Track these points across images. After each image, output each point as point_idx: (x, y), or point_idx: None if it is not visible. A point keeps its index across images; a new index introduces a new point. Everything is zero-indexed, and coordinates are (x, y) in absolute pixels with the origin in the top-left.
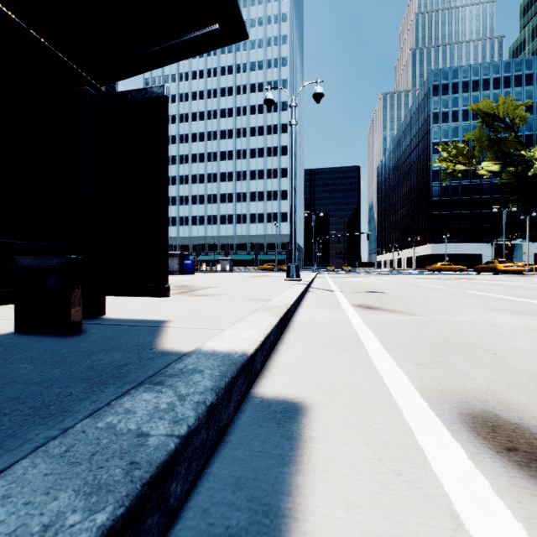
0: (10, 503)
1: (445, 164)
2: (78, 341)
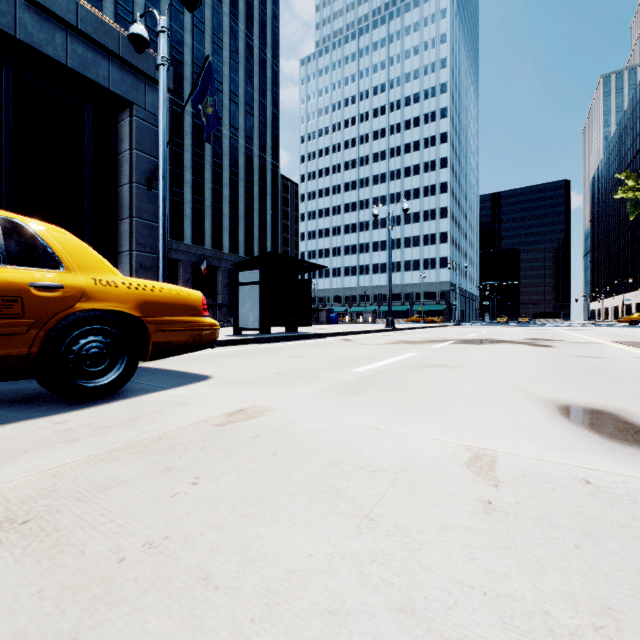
0: (301, 333)
1: (631, 194)
2: (297, 332)
